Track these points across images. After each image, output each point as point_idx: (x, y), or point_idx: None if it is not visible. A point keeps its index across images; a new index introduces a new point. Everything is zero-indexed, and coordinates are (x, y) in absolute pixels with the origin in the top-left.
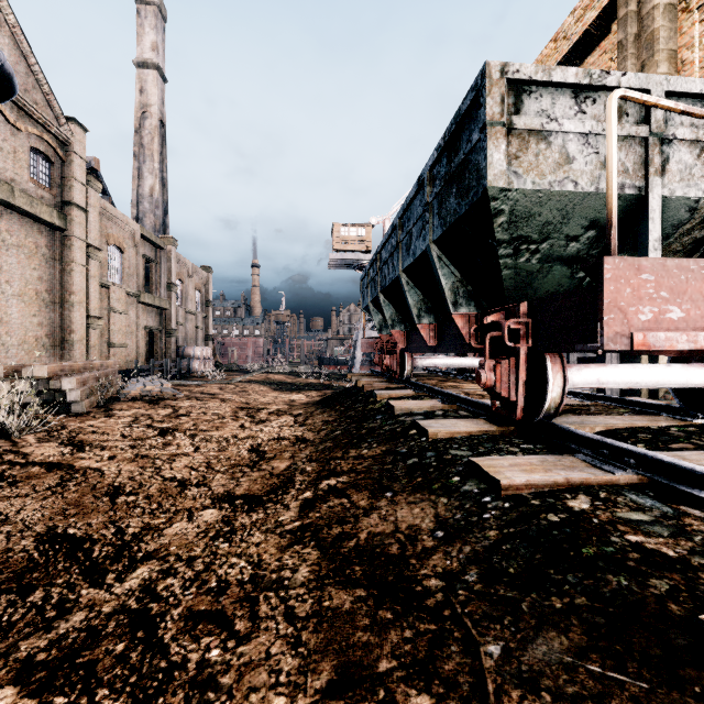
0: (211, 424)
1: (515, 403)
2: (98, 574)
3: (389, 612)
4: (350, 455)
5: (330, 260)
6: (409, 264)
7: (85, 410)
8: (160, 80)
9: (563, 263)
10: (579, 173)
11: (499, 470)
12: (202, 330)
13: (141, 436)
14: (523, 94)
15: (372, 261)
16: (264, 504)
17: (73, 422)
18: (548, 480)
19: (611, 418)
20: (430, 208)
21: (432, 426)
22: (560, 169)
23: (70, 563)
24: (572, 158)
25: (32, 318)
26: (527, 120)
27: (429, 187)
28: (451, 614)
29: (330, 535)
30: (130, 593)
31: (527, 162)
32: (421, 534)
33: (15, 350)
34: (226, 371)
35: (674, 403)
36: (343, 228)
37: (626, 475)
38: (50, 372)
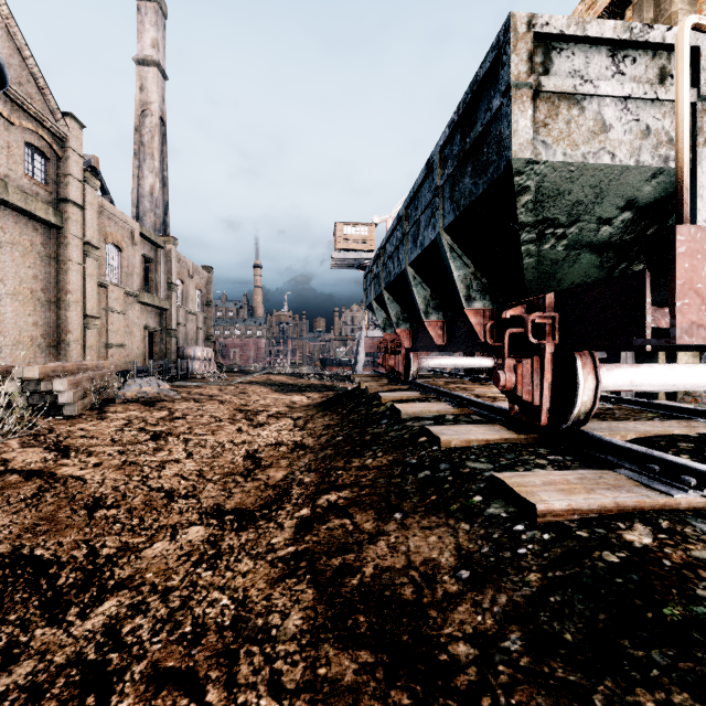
0: (207, 427)
1: (539, 407)
2: (59, 608)
3: (406, 693)
4: (352, 466)
5: (332, 259)
6: (417, 256)
7: (77, 413)
8: (160, 78)
9: (593, 250)
10: (616, 143)
11: (532, 490)
12: (203, 331)
13: (132, 440)
14: (552, 51)
15: (376, 256)
16: (256, 521)
17: (62, 426)
18: (594, 504)
19: (641, 424)
20: (441, 192)
21: (445, 433)
22: (595, 139)
23: (30, 593)
24: (609, 126)
25: (27, 317)
26: (557, 81)
27: (440, 169)
28: (492, 705)
29: (329, 567)
30: (90, 636)
31: (557, 130)
32: (441, 572)
33: (9, 350)
34: (227, 372)
35: (695, 405)
36: (346, 227)
37: (687, 498)
38: (40, 373)
